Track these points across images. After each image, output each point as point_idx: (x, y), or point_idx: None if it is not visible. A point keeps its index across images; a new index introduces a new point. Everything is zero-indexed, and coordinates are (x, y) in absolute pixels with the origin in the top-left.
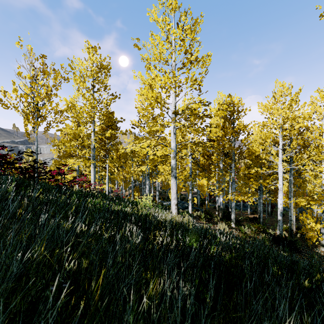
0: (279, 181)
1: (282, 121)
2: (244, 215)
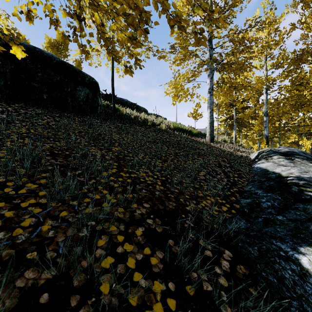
0: None
1: None
2: None
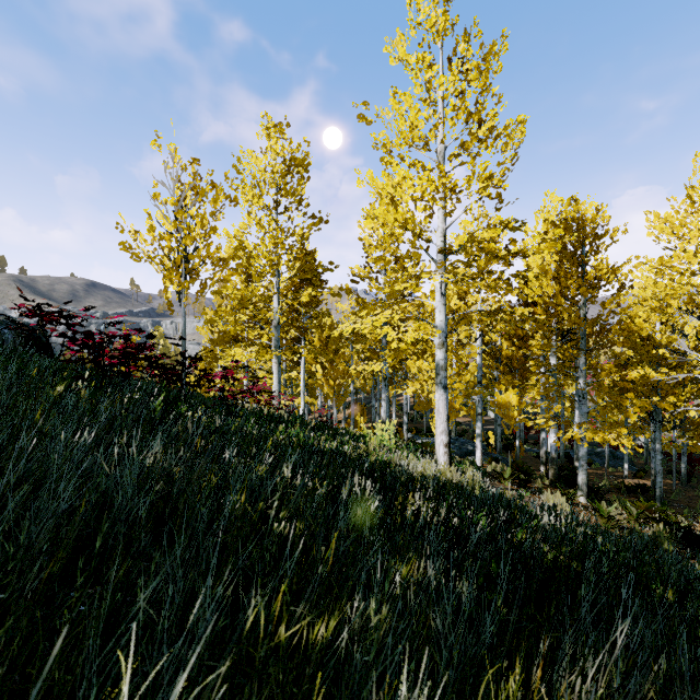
0: None
1: None
2: (614, 478)
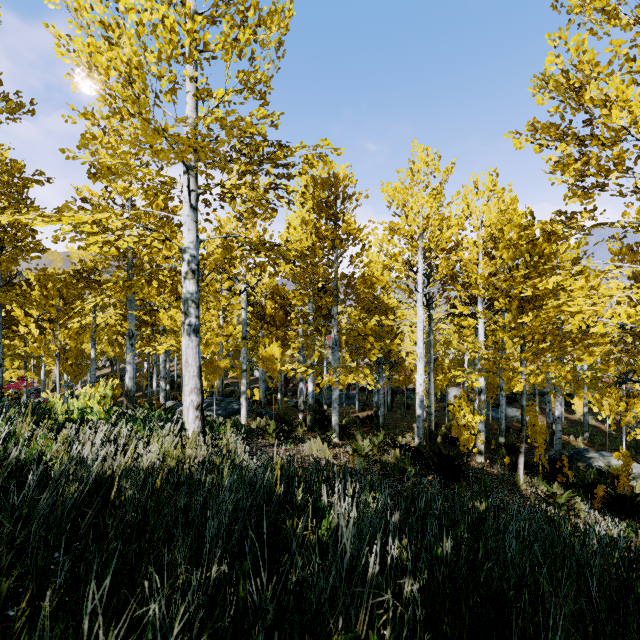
0: (419, 341)
1: (425, 221)
2: (350, 414)
